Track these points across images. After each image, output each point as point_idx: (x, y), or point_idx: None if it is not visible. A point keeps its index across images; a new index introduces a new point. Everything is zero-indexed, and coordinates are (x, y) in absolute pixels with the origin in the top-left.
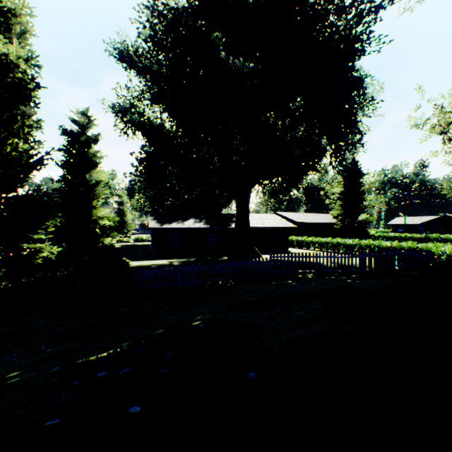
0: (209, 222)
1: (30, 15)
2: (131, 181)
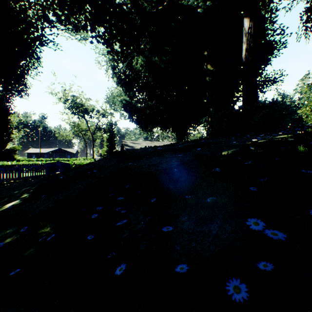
0: None
1: None
2: None
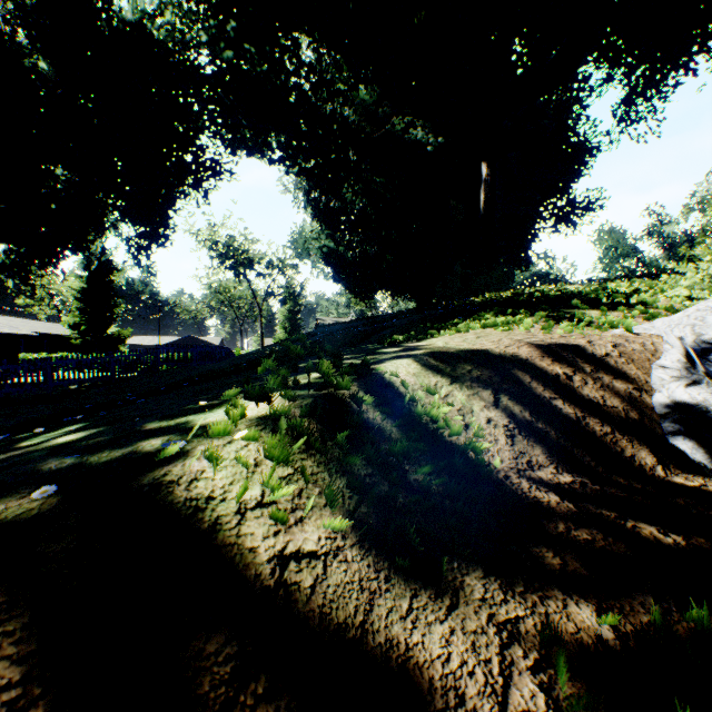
0: None
1: None
2: None
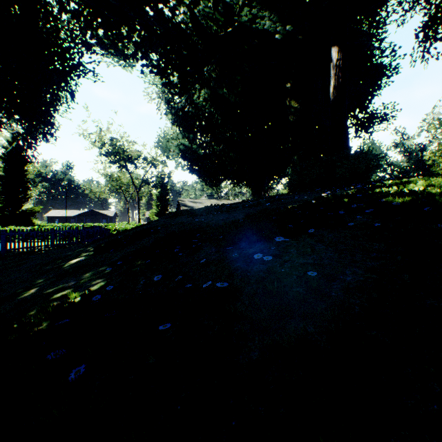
0: None
1: None
2: None
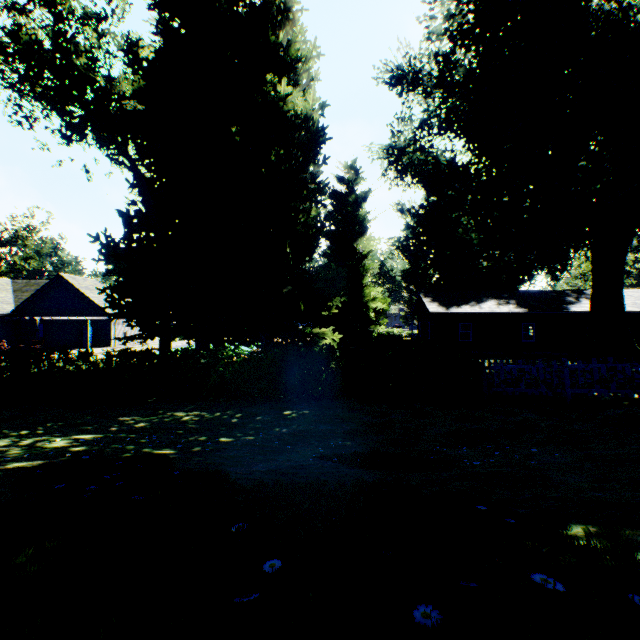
0: (522, 303)
1: (318, 56)
2: (407, 248)
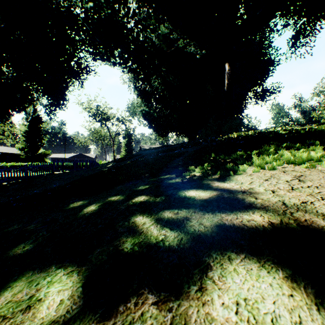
0: None
1: None
2: None
